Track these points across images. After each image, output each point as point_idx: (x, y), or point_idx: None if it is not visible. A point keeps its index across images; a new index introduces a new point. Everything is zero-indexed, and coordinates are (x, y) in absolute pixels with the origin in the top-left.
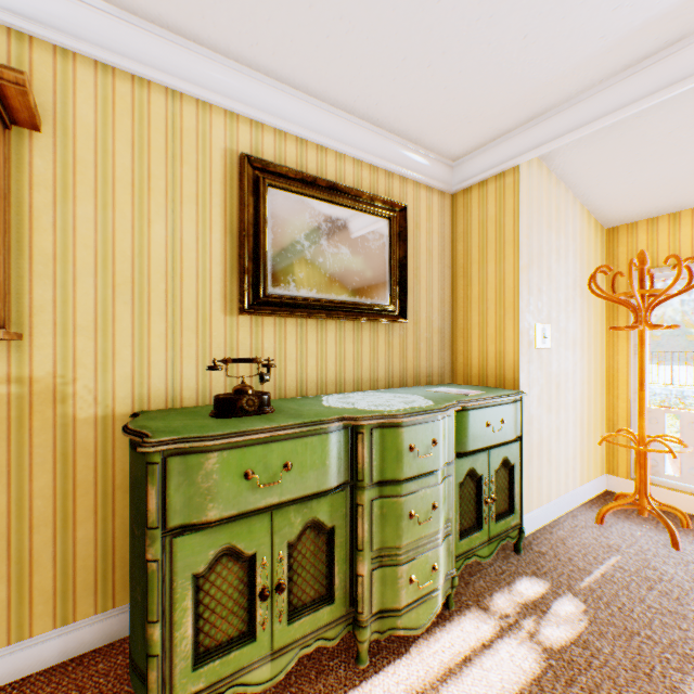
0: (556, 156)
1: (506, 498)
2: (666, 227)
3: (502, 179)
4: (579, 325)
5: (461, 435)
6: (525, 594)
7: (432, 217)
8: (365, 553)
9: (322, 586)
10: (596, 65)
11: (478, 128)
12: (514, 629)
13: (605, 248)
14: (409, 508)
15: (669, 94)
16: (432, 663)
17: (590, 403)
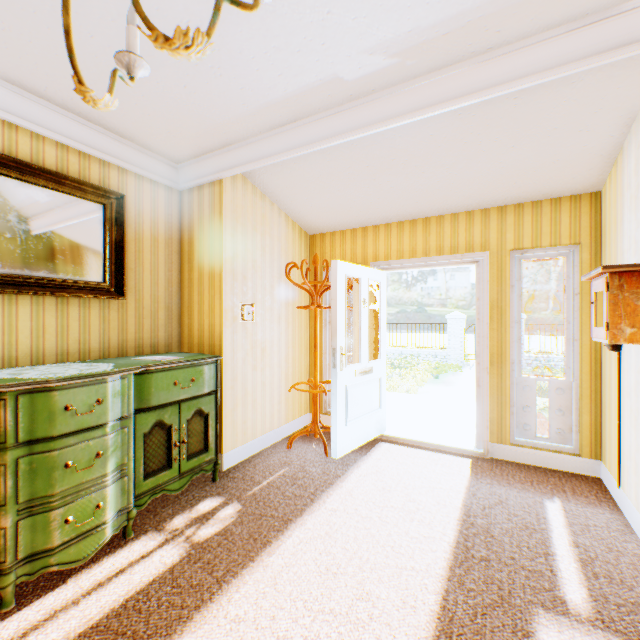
0: (256, 177)
1: (203, 440)
2: (340, 239)
3: (214, 187)
4: (285, 305)
5: (146, 393)
6: (202, 510)
7: (158, 208)
8: (10, 507)
9: None
10: (252, 121)
11: (185, 142)
12: (177, 537)
13: (310, 249)
14: (66, 459)
15: (296, 154)
16: (85, 584)
17: (296, 362)
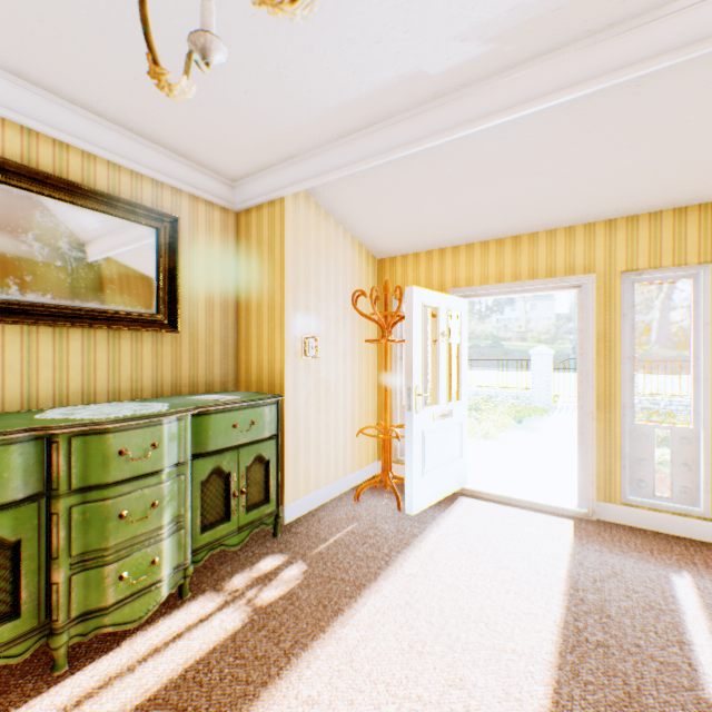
0: (320, 194)
1: (263, 490)
2: (412, 263)
3: (273, 206)
4: (351, 338)
5: (203, 437)
6: (263, 569)
7: (213, 231)
8: (63, 560)
9: (6, 603)
10: (318, 130)
11: (244, 157)
12: (237, 600)
13: (378, 275)
14: (120, 509)
15: (368, 165)
16: (141, 648)
17: (362, 403)
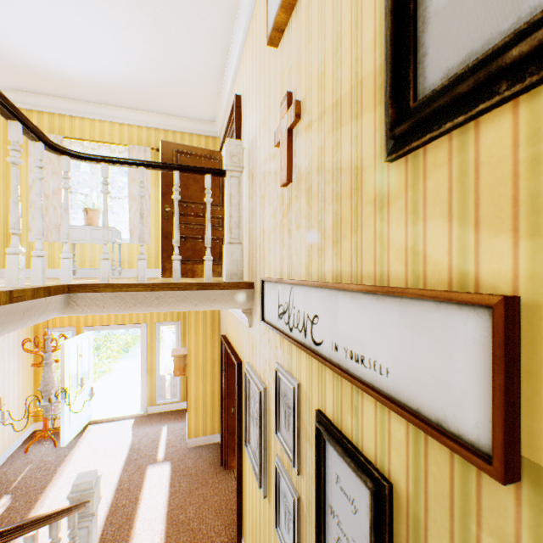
0: None
1: None
2: None
3: None
4: (19, 362)
5: None
6: None
7: None
8: None
9: None
10: None
11: None
12: None
13: None
14: None
15: None
16: None
17: (25, 395)
